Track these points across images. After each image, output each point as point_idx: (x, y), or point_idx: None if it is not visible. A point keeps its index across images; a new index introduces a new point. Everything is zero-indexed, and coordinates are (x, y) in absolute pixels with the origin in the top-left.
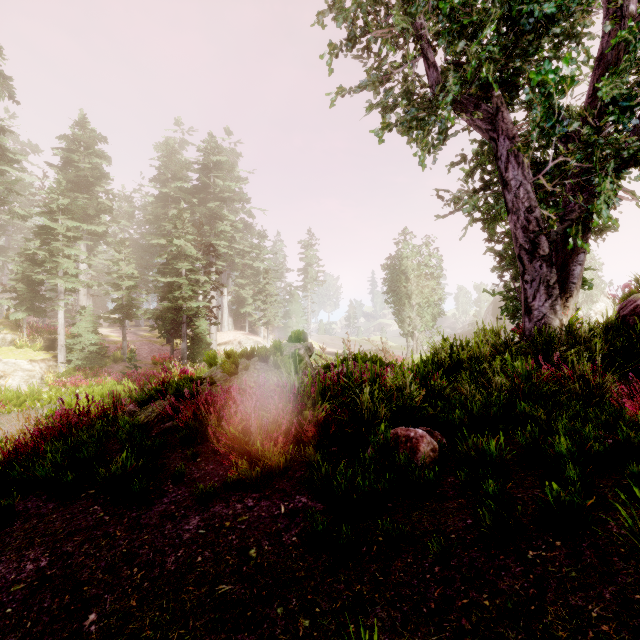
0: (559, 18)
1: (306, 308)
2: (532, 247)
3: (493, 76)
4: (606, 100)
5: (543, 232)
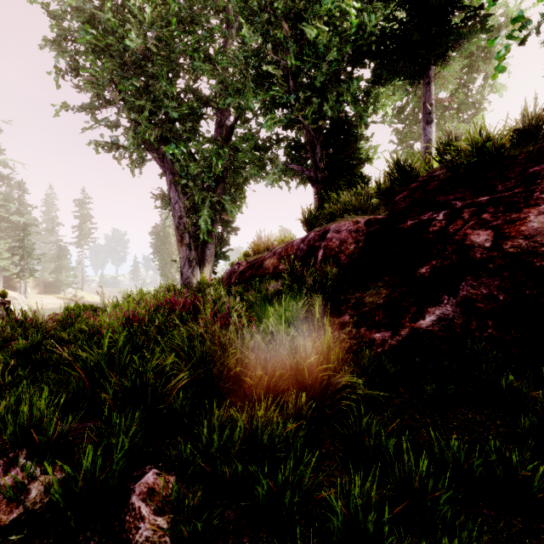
0: (187, 119)
1: (80, 263)
2: (181, 239)
3: (158, 137)
4: (195, 173)
5: (185, 231)
